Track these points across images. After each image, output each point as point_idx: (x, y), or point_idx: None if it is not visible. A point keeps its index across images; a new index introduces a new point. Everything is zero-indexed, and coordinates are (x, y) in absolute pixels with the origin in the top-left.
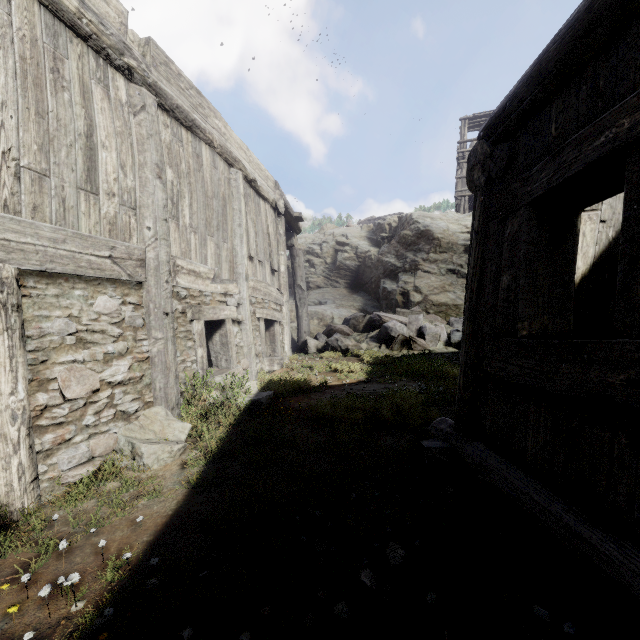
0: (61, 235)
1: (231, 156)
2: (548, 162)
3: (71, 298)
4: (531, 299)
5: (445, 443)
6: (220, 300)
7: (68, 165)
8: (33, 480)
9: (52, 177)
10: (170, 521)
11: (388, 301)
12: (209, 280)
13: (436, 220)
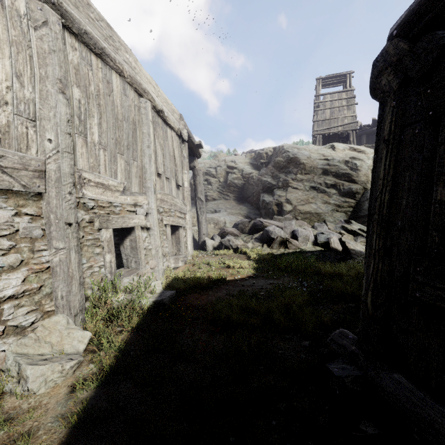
0: None
1: (140, 87)
2: None
3: None
4: None
5: (354, 367)
6: (130, 210)
7: None
8: None
9: None
10: None
11: (266, 210)
12: (118, 192)
13: (301, 150)
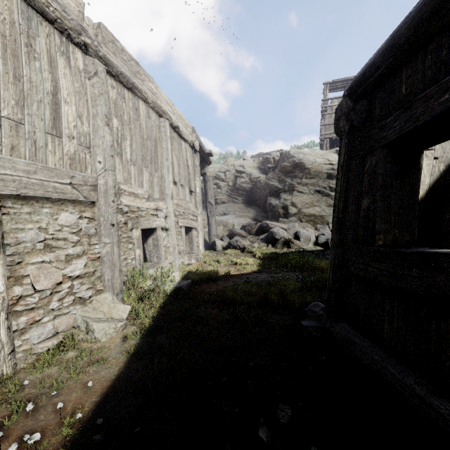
0: (33, 168)
1: (161, 109)
2: (400, 114)
3: (40, 215)
4: (386, 217)
5: (319, 323)
6: (153, 213)
7: (38, 116)
8: (10, 352)
9: (26, 124)
10: (113, 384)
11: (273, 213)
12: (144, 199)
13: (307, 155)
